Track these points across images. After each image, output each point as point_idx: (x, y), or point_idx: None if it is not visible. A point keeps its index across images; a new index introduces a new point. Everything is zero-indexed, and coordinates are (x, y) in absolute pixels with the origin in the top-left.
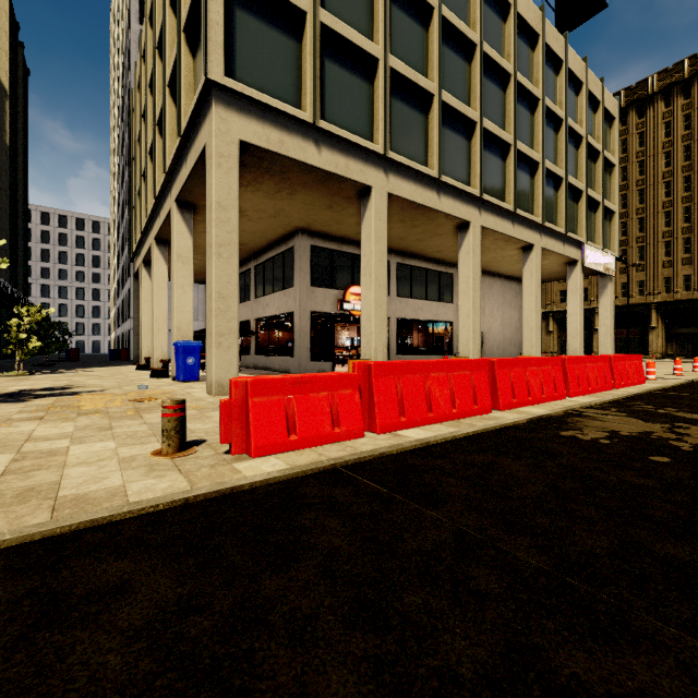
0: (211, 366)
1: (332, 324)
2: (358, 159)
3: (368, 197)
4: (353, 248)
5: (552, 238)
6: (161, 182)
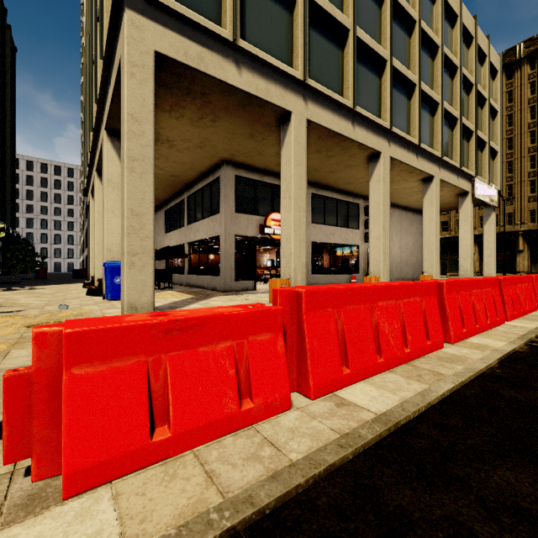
0: (123, 287)
1: (254, 247)
2: (278, 84)
3: (287, 123)
4: (273, 179)
5: (448, 171)
6: (95, 114)
